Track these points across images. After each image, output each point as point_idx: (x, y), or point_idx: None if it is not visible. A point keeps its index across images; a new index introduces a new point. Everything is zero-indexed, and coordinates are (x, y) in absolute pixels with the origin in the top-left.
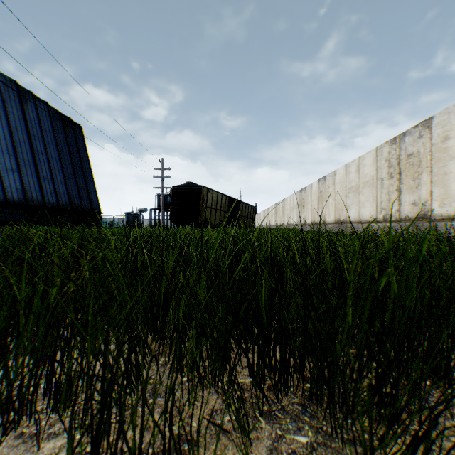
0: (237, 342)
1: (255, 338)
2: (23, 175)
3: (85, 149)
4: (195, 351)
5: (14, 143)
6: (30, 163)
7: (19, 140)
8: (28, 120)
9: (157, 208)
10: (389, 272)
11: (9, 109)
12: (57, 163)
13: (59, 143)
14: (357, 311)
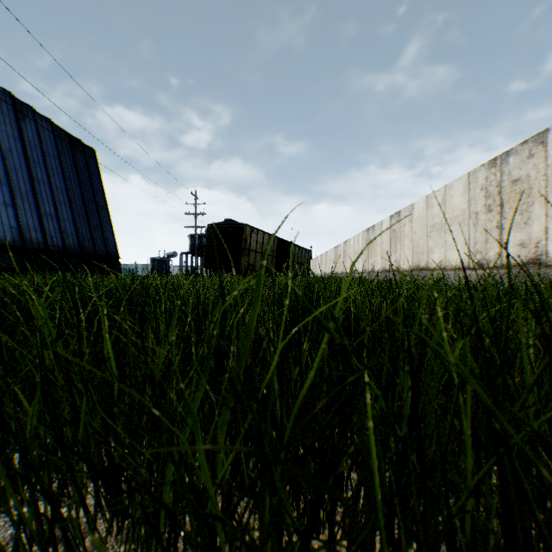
0: None
1: None
2: (19, 211)
3: (99, 179)
4: None
5: (8, 170)
6: (29, 196)
7: (14, 166)
8: (26, 141)
9: (189, 252)
10: None
11: (2, 127)
12: (63, 195)
13: (66, 171)
14: None
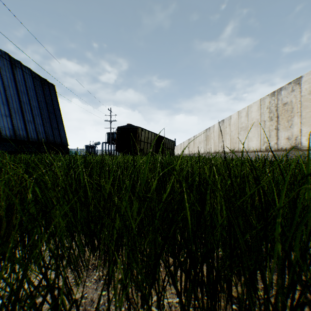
0: (166, 265)
1: (183, 260)
2: (13, 119)
3: (57, 101)
4: (123, 278)
5: (7, 97)
6: (18, 111)
7: (10, 94)
8: (17, 81)
9: (107, 142)
10: (308, 196)
11: (4, 73)
12: (37, 110)
13: (39, 97)
14: (288, 239)
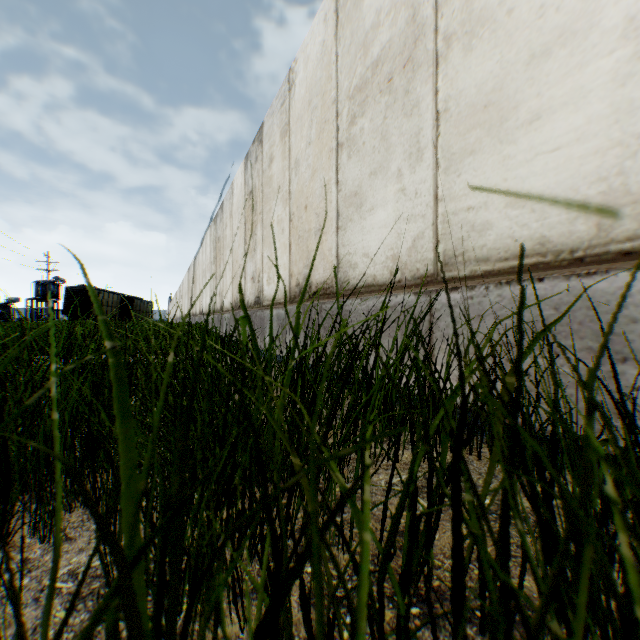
0: None
1: None
2: None
3: None
4: None
5: None
6: None
7: None
8: None
9: (38, 299)
10: None
11: None
12: None
13: None
14: None
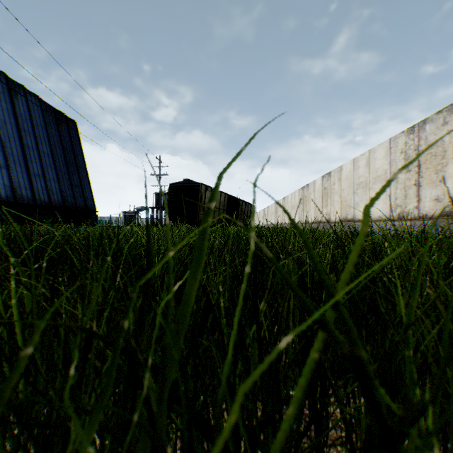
0: None
1: None
2: (11, 172)
3: (80, 146)
4: None
5: (2, 138)
6: (20, 159)
7: (8, 135)
8: (18, 114)
9: (155, 207)
10: None
11: None
12: (49, 159)
13: (52, 139)
14: None
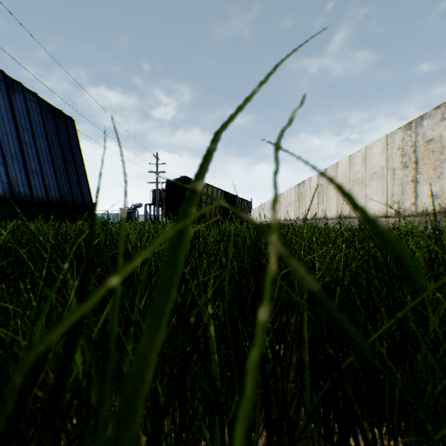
0: None
1: None
2: (9, 169)
3: (78, 143)
4: None
5: (0, 135)
6: (18, 156)
7: (6, 132)
8: (15, 111)
9: (152, 203)
10: None
11: None
12: (47, 156)
13: (49, 136)
14: None
